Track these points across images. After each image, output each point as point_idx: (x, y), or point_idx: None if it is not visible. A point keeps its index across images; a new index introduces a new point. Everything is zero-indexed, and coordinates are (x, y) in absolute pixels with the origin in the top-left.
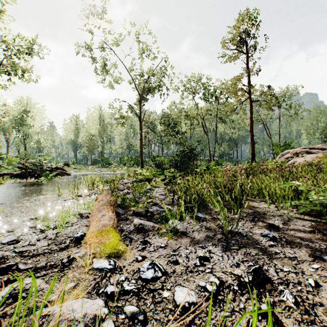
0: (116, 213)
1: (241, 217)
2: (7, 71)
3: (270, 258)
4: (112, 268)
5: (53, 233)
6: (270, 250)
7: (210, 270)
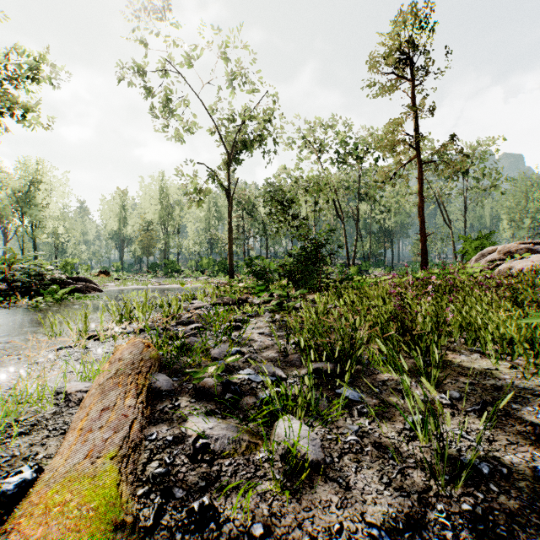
0: (154, 389)
1: (451, 404)
2: None
3: None
4: None
5: None
6: None
7: None
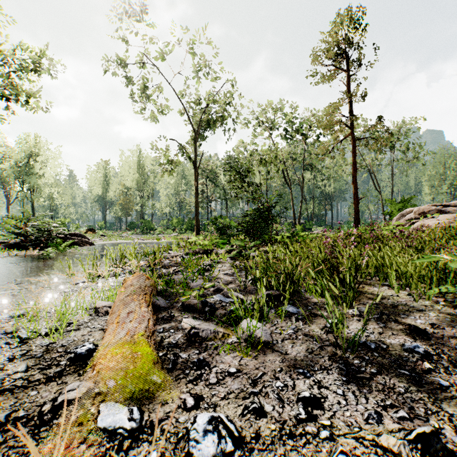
0: (155, 306)
1: (359, 314)
2: (3, 95)
3: (433, 399)
4: (135, 427)
5: (42, 345)
6: (428, 380)
7: (329, 432)
